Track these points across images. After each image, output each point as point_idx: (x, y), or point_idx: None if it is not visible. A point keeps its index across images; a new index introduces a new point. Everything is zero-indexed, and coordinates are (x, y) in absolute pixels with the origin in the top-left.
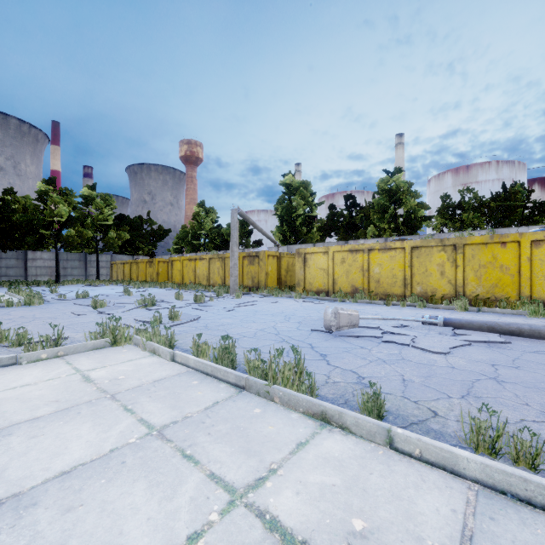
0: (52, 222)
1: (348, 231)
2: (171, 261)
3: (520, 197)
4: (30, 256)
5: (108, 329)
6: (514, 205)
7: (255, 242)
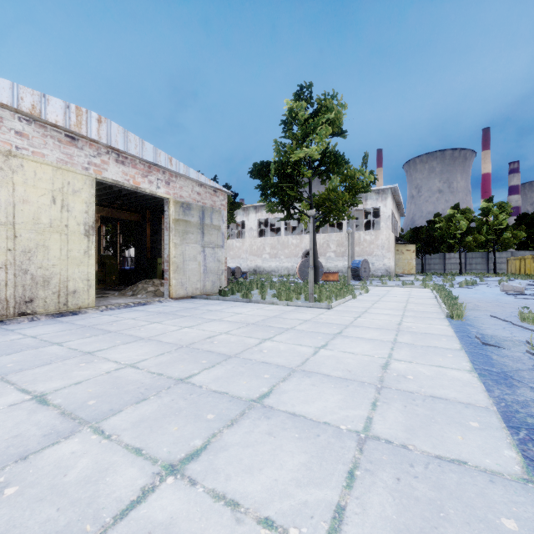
0: (455, 234)
1: None
2: None
3: None
4: (446, 256)
5: None
6: None
7: None
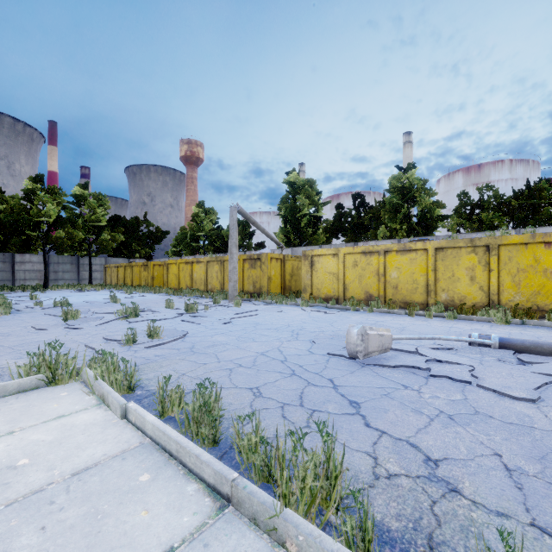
0: (39, 223)
1: (357, 232)
2: (167, 265)
3: (546, 195)
4: (18, 259)
5: (64, 352)
6: (539, 203)
7: (257, 244)
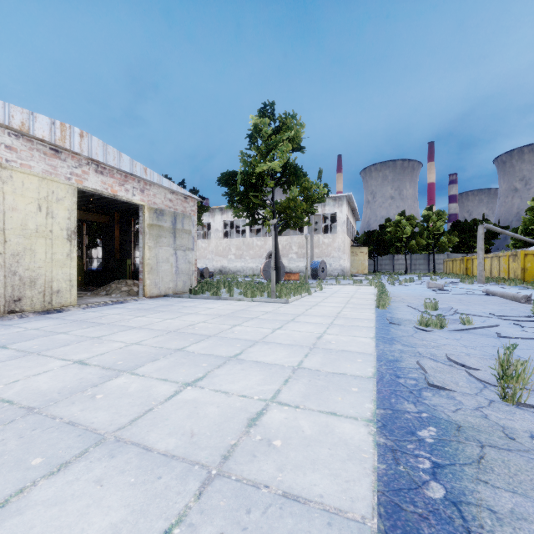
0: (402, 238)
1: None
2: (472, 259)
3: None
4: (395, 258)
5: None
6: None
7: None
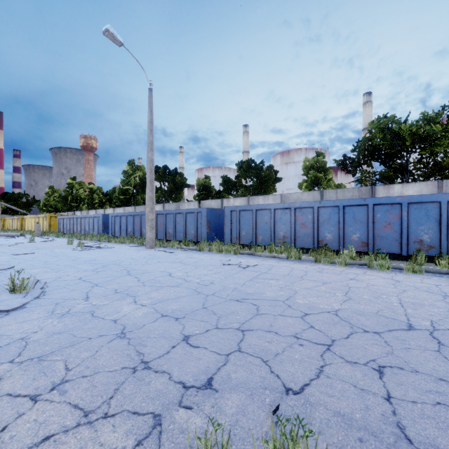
0: None
1: None
2: (5, 219)
3: None
4: None
5: None
6: None
7: None
